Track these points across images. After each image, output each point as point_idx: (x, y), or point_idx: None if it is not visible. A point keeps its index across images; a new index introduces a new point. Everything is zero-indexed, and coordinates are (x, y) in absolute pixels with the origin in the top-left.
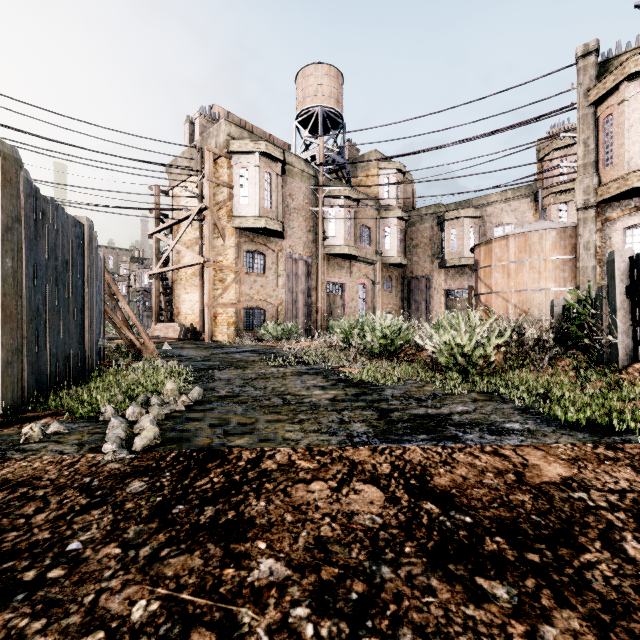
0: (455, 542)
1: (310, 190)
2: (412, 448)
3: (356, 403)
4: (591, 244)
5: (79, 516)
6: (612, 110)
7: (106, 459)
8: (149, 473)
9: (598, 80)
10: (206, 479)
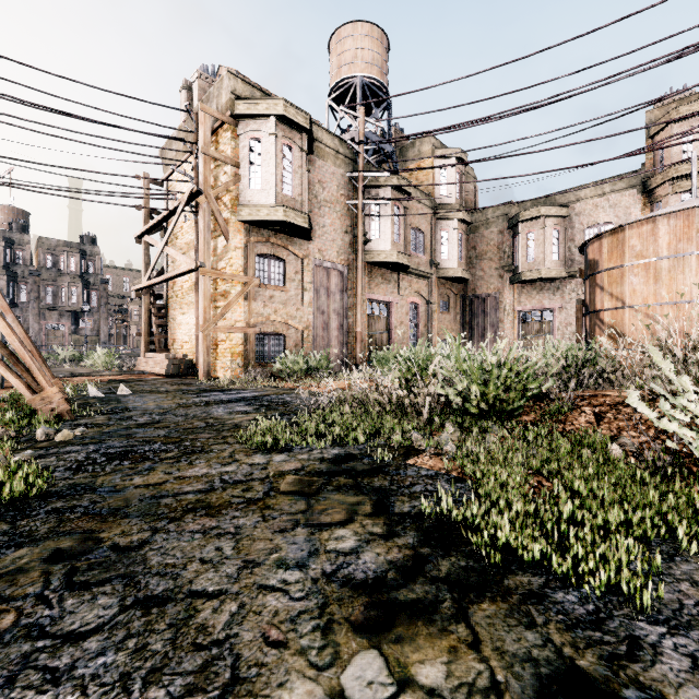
0: None
1: (346, 178)
2: None
3: None
4: None
5: None
6: None
7: None
8: None
9: None
10: None
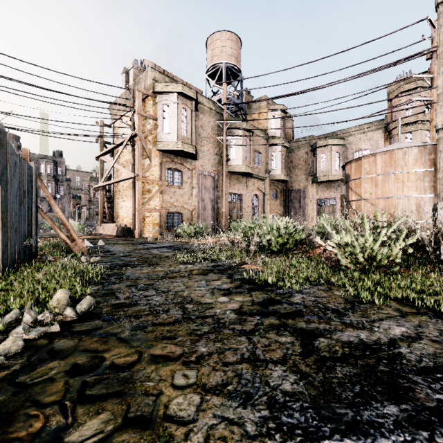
0: None
1: (216, 123)
2: None
3: (267, 318)
4: None
5: None
6: None
7: None
8: None
9: None
10: None
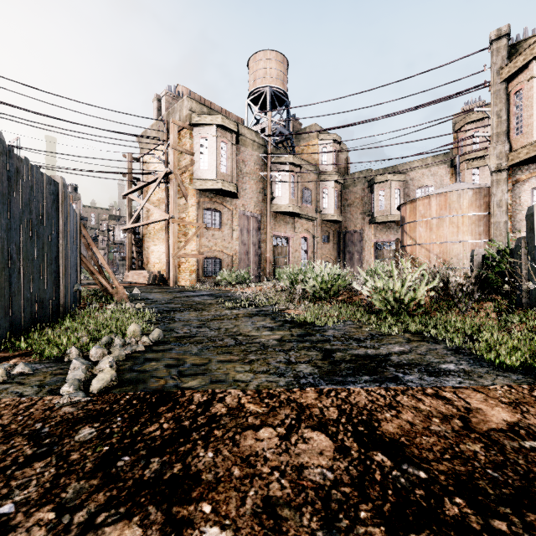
0: (413, 504)
1: (260, 157)
2: (356, 390)
3: (301, 343)
4: (503, 202)
5: (20, 470)
6: (522, 86)
7: (61, 402)
8: (101, 418)
9: (509, 60)
10: (156, 425)
